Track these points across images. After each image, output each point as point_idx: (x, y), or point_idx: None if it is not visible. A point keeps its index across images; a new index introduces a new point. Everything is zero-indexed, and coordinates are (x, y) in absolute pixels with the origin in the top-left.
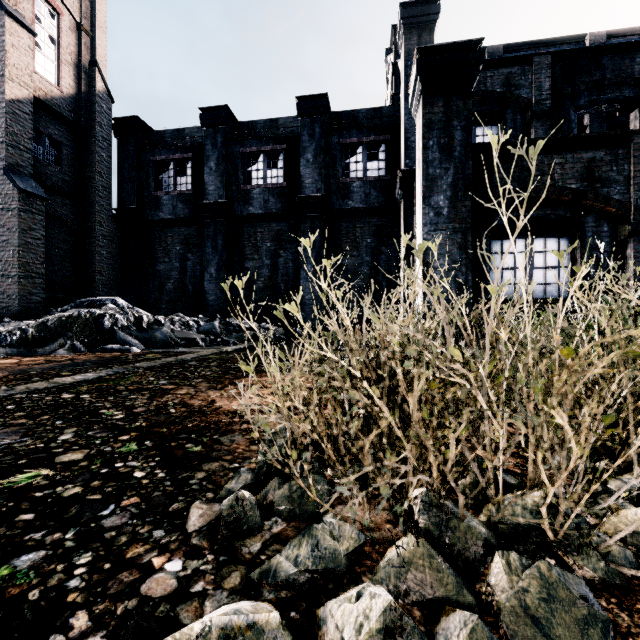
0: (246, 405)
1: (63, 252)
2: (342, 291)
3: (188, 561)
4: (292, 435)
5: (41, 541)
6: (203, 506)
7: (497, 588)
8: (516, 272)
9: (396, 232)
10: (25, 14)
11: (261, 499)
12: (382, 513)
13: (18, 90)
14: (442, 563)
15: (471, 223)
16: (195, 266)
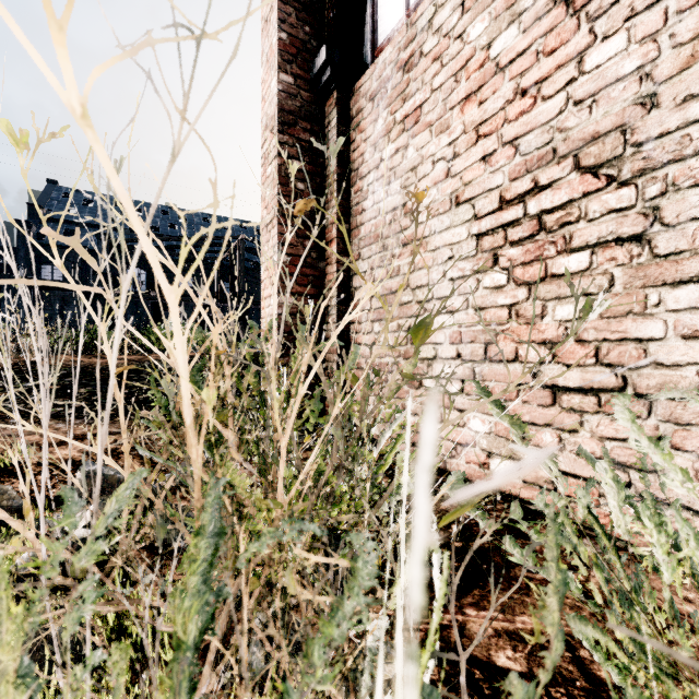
0: None
1: None
2: None
3: None
4: None
5: None
6: None
7: None
8: None
9: None
10: None
11: None
12: None
13: None
14: None
15: None
16: None
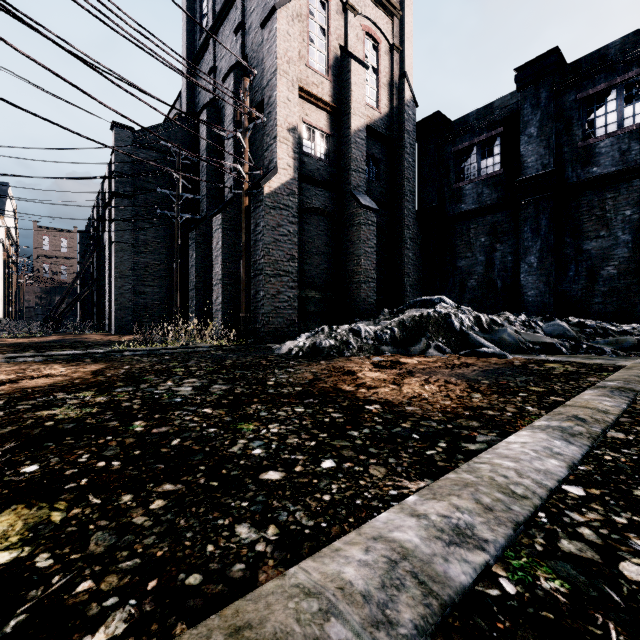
0: None
1: (380, 258)
2: None
3: None
4: None
5: None
6: None
7: None
8: None
9: None
10: (358, 56)
11: None
12: None
13: (358, 121)
14: None
15: None
16: (505, 257)
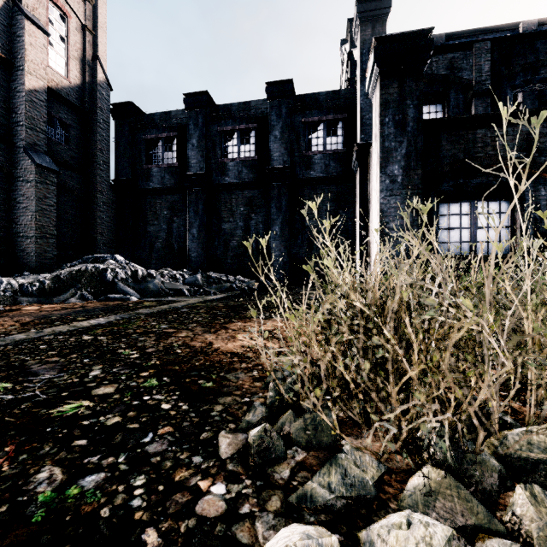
0: (240, 347)
1: (71, 216)
2: (343, 248)
3: (230, 485)
4: (290, 373)
5: (98, 464)
6: (229, 435)
7: (524, 518)
8: (461, 231)
9: (352, 197)
10: (40, 18)
11: (278, 430)
12: (399, 446)
13: (35, 81)
14: (474, 494)
15: (422, 189)
16: (180, 228)
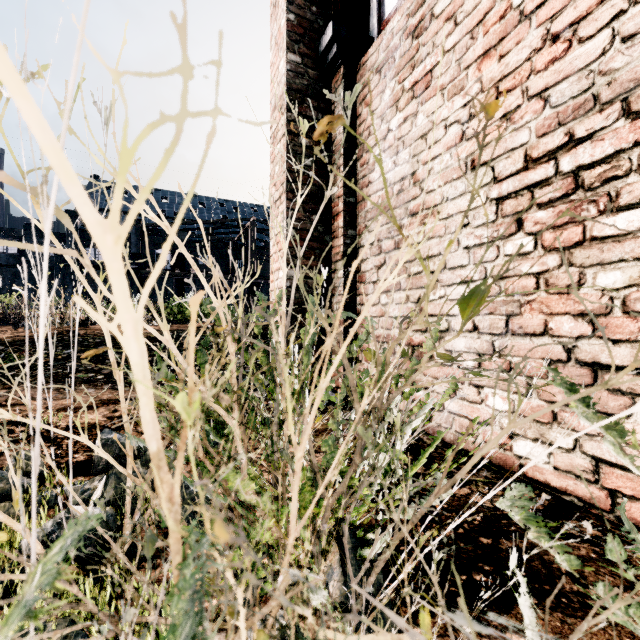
0: None
1: None
2: None
3: None
4: None
5: None
6: None
7: None
8: None
9: None
10: None
11: None
12: None
13: None
14: None
15: None
16: None
